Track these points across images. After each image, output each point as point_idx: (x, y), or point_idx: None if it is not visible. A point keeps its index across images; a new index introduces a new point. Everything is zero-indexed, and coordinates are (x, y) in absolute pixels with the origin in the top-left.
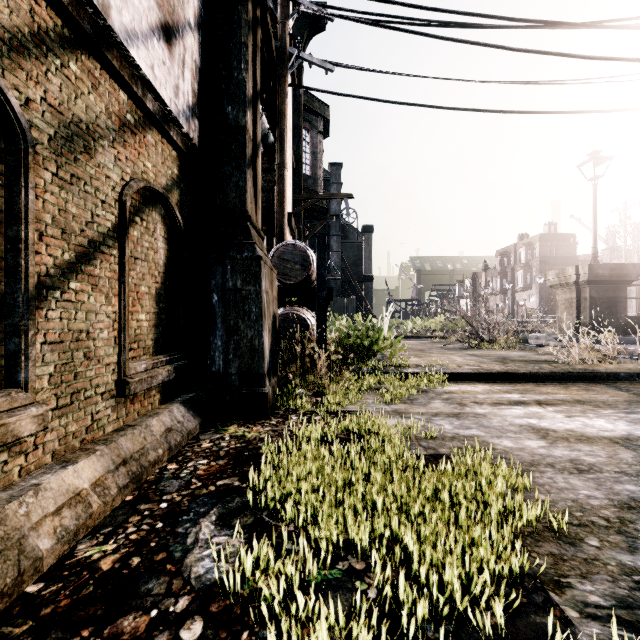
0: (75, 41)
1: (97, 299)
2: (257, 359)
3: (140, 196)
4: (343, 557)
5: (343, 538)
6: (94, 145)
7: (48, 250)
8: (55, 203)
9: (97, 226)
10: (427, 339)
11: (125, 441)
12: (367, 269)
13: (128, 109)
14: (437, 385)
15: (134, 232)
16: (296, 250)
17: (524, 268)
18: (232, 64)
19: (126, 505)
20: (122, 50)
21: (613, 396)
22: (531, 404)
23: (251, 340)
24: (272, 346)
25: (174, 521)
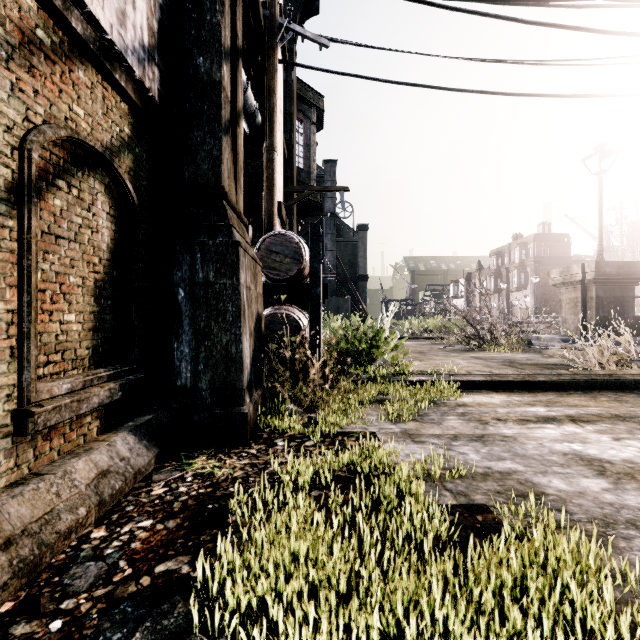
0: None
1: None
2: (234, 370)
3: (66, 153)
4: None
5: None
6: None
7: None
8: None
9: None
10: (425, 340)
11: (17, 505)
12: (362, 268)
13: (39, 23)
14: (449, 396)
15: (55, 200)
16: (286, 241)
17: (518, 268)
18: (204, 4)
19: None
20: None
21: None
22: (564, 421)
23: (226, 346)
24: (255, 353)
25: None
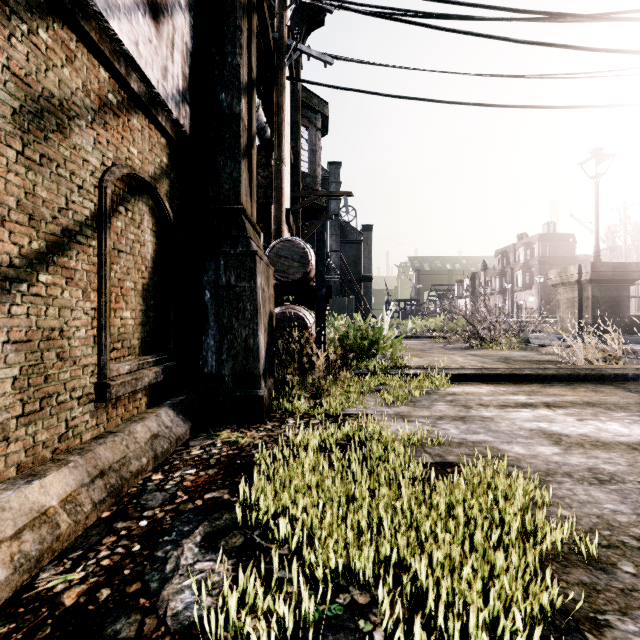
0: (46, 6)
1: (73, 294)
2: (252, 359)
3: (124, 184)
4: (344, 588)
5: (344, 563)
6: (69, 124)
7: (12, 237)
8: (21, 185)
9: (73, 213)
10: (427, 339)
11: (104, 450)
12: (366, 269)
13: (110, 88)
14: (440, 386)
15: (117, 223)
16: (294, 247)
17: (523, 268)
18: (226, 48)
19: (101, 523)
20: (101, 21)
21: (623, 398)
22: (539, 406)
23: (245, 339)
24: (268, 346)
25: (153, 543)
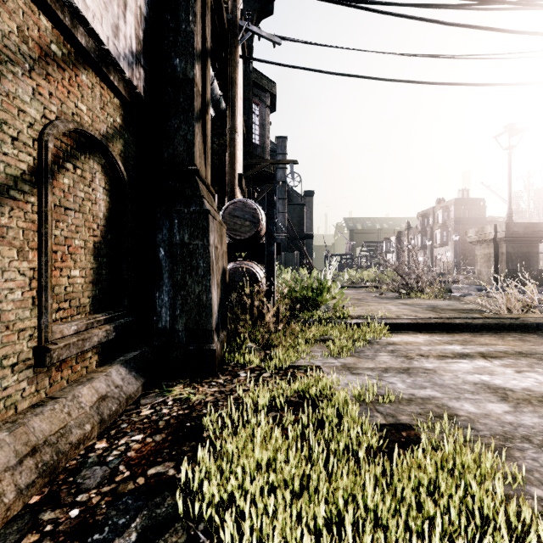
0: None
1: (4, 253)
2: (205, 315)
3: (73, 141)
4: None
5: None
6: None
7: None
8: None
9: (4, 166)
10: (361, 289)
11: (39, 421)
12: (308, 228)
13: (53, 39)
14: (381, 336)
15: (64, 179)
16: (246, 207)
17: (441, 227)
18: (180, 16)
19: (26, 513)
20: None
21: None
22: (476, 357)
23: (199, 295)
24: (221, 300)
25: None
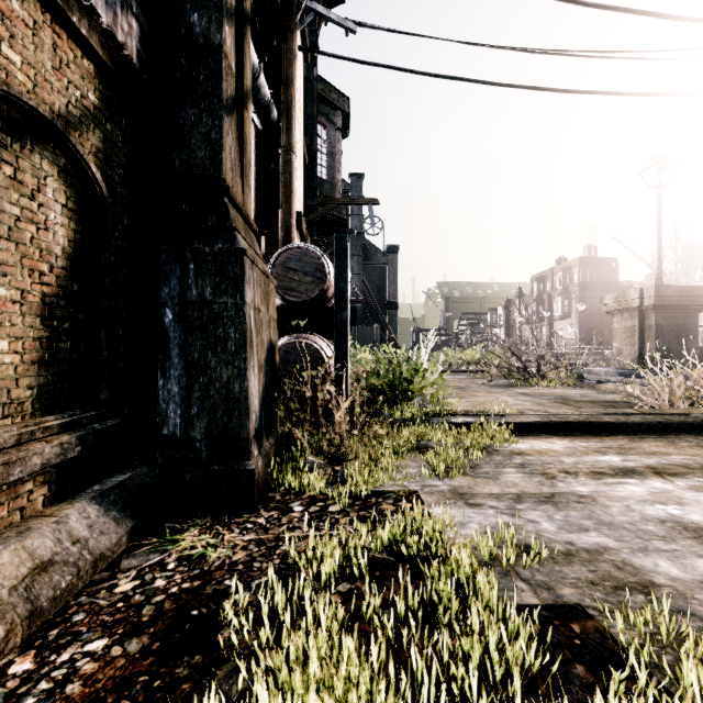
0: None
1: None
2: (237, 414)
3: None
4: None
5: None
6: None
7: None
8: None
9: None
10: (462, 374)
11: None
12: (391, 294)
13: None
14: (502, 442)
15: None
16: (306, 256)
17: (562, 295)
18: None
19: None
20: None
21: None
22: (647, 474)
23: (227, 384)
24: (266, 391)
25: None
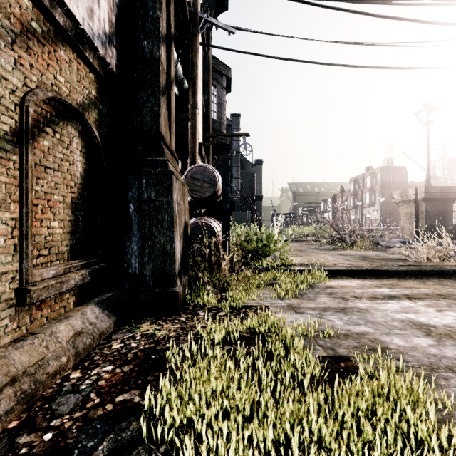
0: None
1: None
2: (169, 262)
3: (52, 108)
4: None
5: None
6: None
7: None
8: None
9: None
10: (303, 242)
11: (19, 354)
12: (258, 191)
13: (33, 17)
14: (320, 281)
15: (44, 142)
16: (205, 171)
17: (370, 191)
18: (147, 4)
19: (4, 437)
20: None
21: None
22: (402, 298)
23: (163, 245)
24: (183, 250)
25: None
